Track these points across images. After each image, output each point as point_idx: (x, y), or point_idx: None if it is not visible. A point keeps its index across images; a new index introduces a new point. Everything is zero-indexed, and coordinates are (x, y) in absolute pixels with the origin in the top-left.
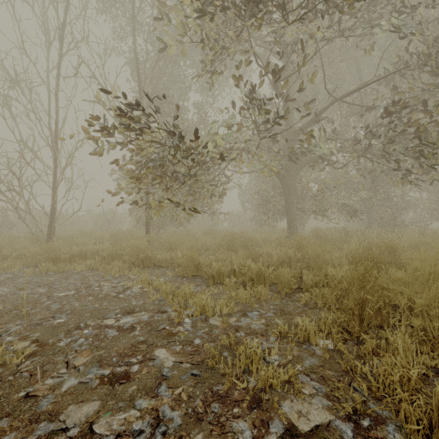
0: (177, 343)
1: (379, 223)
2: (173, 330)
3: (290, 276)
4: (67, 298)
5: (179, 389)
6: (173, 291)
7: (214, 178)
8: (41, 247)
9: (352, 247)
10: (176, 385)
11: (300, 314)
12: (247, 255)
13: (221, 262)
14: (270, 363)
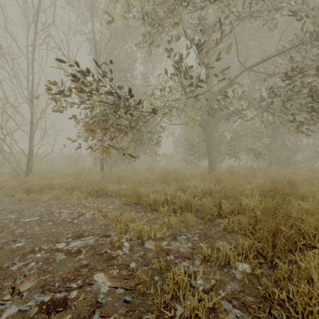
0: (115, 267)
1: (277, 162)
2: (113, 253)
3: (212, 205)
4: (31, 223)
5: (110, 318)
6: (117, 217)
7: (153, 127)
8: (18, 181)
9: (260, 181)
10: (108, 313)
11: (220, 238)
12: (178, 187)
13: (158, 192)
14: (196, 291)
